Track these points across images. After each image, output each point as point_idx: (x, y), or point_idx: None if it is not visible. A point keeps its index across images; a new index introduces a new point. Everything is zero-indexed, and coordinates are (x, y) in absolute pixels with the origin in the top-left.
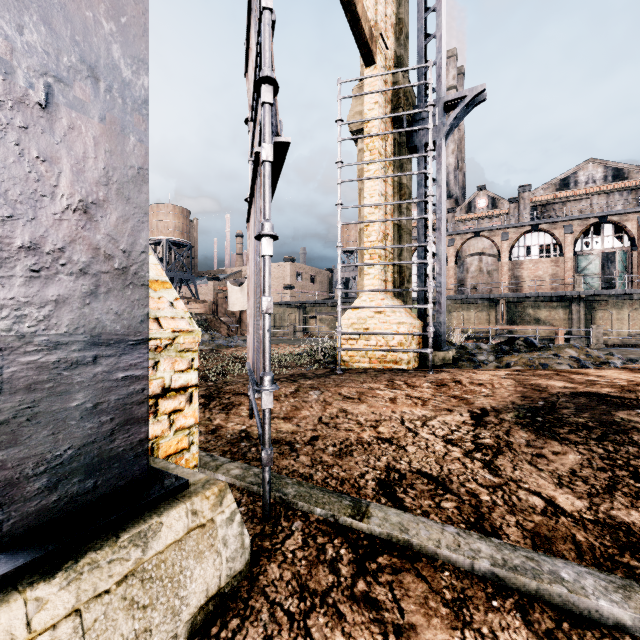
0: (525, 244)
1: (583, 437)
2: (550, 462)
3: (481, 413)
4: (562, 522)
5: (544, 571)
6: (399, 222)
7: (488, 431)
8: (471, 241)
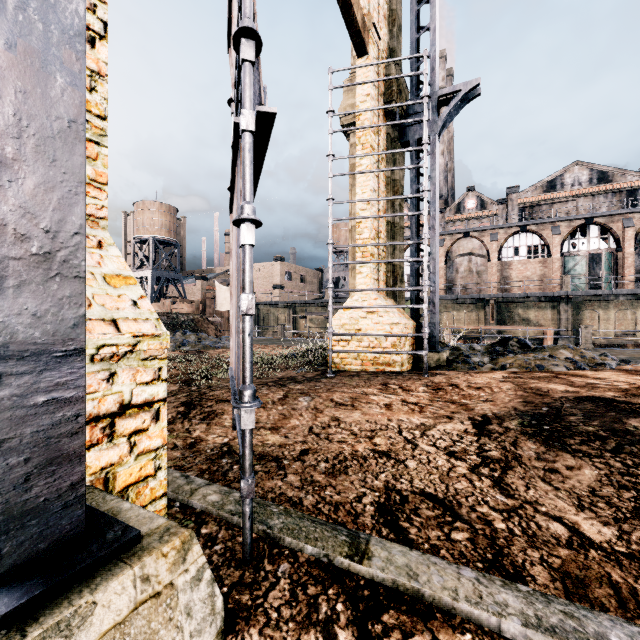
0: (514, 245)
1: (597, 449)
2: (565, 479)
3: (483, 421)
4: (592, 557)
5: (589, 634)
6: (392, 219)
7: (493, 442)
8: (461, 241)
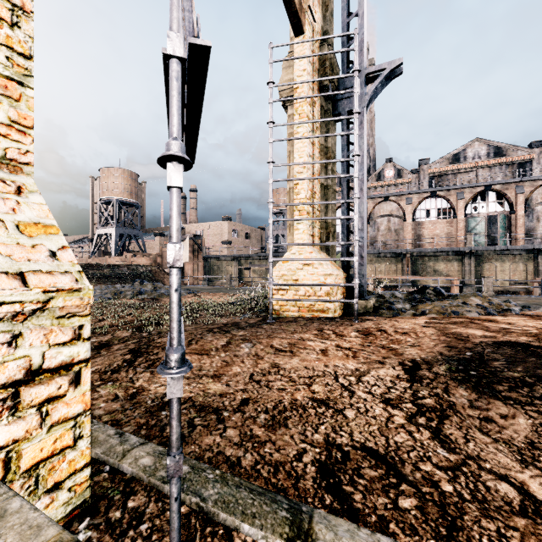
0: (425, 207)
1: (526, 396)
2: (502, 429)
3: (413, 366)
4: None
5: None
6: (325, 182)
7: (426, 388)
8: (381, 204)
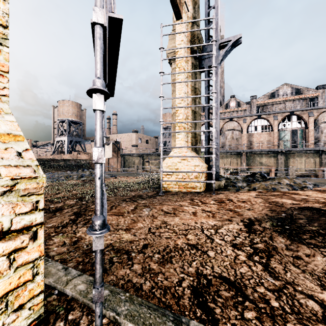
0: (254, 125)
1: (321, 242)
2: (307, 263)
3: (249, 222)
4: None
5: None
6: (194, 109)
7: (258, 237)
8: (228, 123)
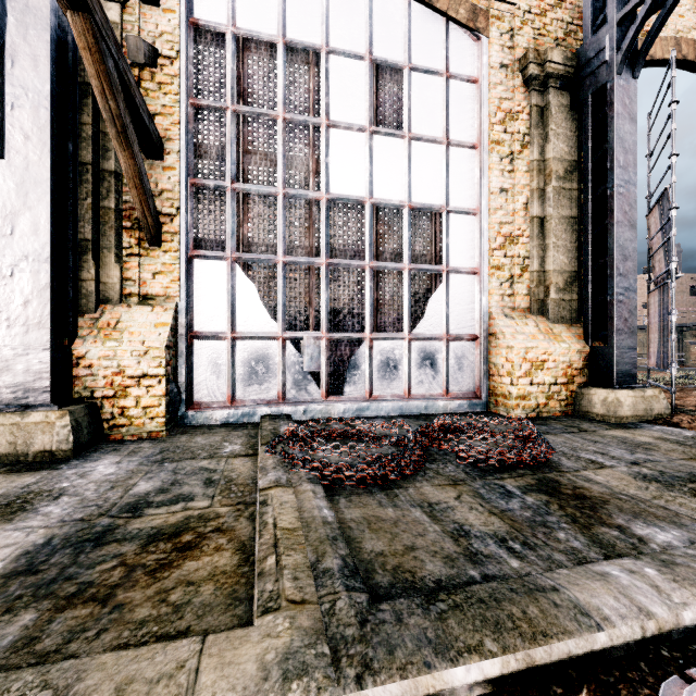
0: None
1: None
2: None
3: None
4: None
5: None
6: None
7: None
8: None
